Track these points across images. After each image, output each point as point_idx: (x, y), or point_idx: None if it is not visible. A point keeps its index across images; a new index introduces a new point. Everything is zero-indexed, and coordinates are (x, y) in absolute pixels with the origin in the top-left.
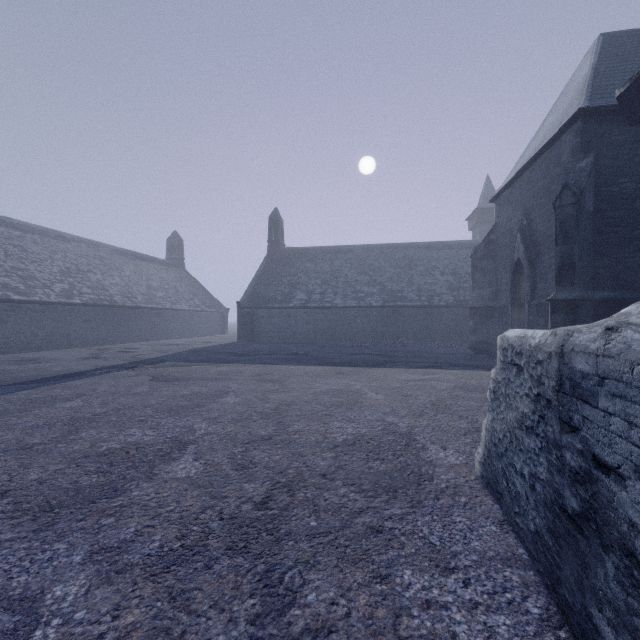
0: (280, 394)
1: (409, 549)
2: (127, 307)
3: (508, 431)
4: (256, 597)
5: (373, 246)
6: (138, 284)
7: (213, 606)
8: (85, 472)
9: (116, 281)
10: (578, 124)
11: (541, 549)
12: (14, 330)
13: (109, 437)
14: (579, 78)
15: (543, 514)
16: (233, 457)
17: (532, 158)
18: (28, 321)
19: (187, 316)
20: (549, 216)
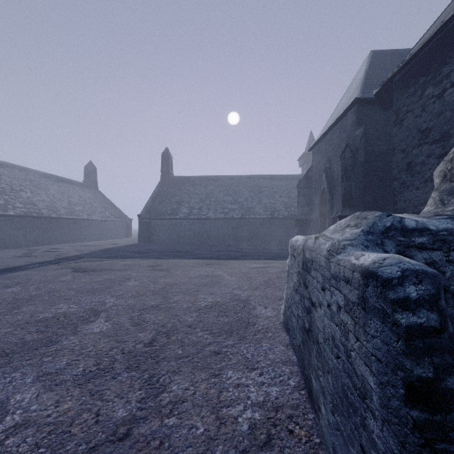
0: (166, 278)
1: (233, 361)
2: (52, 218)
3: (291, 293)
4: (142, 390)
5: (235, 176)
6: (61, 200)
7: (117, 396)
8: (28, 332)
9: (43, 198)
10: (355, 107)
11: (300, 354)
12: None
13: (44, 310)
14: (358, 77)
15: (301, 335)
16: (132, 318)
17: (331, 125)
18: None
19: (100, 224)
20: (340, 163)
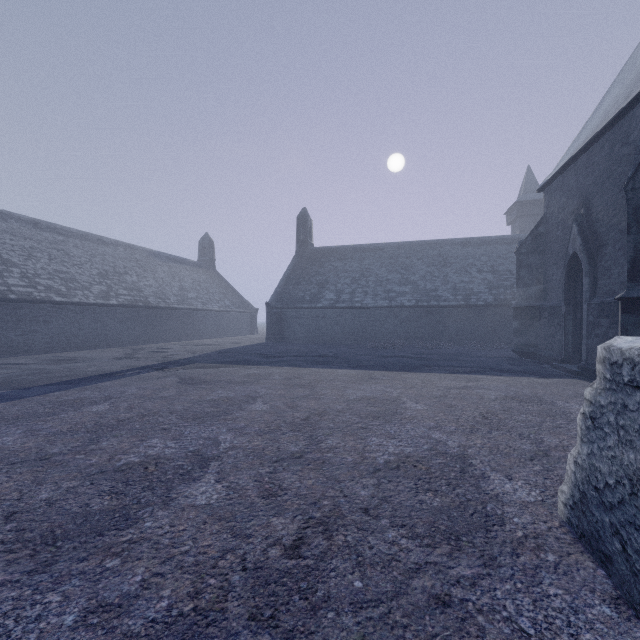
0: (310, 401)
1: (492, 639)
2: (160, 308)
3: (626, 477)
4: None
5: (404, 243)
6: (171, 285)
7: None
8: (98, 492)
9: (150, 282)
10: None
11: None
12: (56, 330)
13: (129, 448)
14: None
15: None
16: (259, 479)
17: (592, 138)
18: (69, 322)
19: (217, 316)
20: (614, 203)
